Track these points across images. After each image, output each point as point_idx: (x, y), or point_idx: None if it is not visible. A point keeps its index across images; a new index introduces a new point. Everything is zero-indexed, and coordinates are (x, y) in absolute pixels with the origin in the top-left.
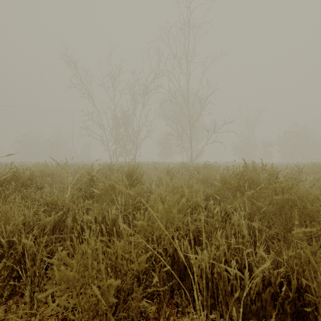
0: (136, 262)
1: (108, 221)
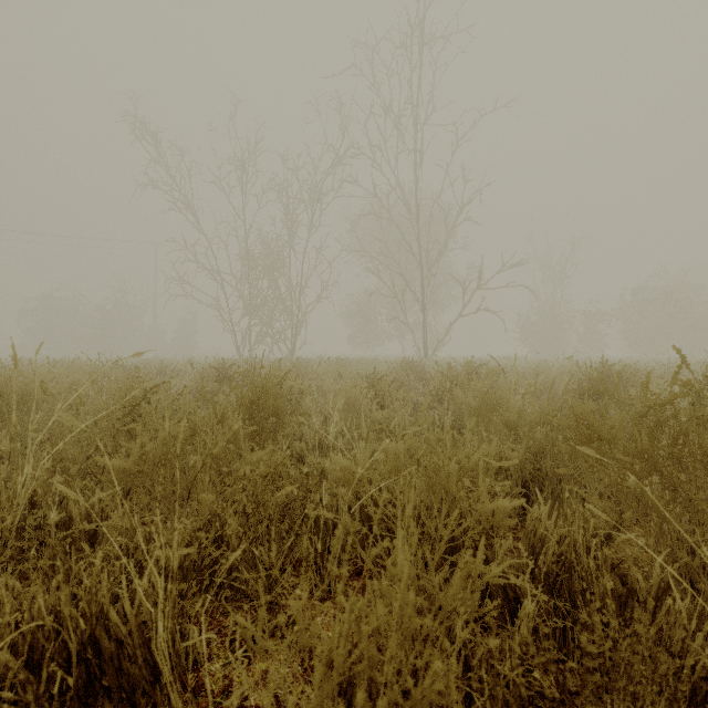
0: None
1: (117, 629)
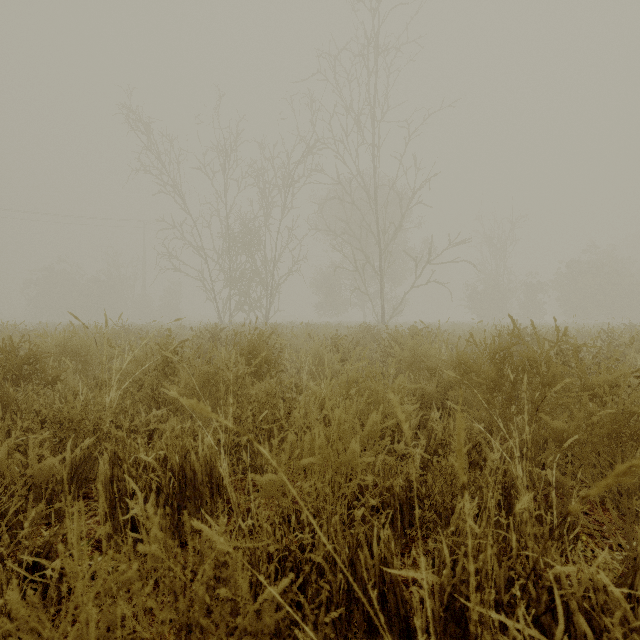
0: (249, 608)
1: (196, 464)
